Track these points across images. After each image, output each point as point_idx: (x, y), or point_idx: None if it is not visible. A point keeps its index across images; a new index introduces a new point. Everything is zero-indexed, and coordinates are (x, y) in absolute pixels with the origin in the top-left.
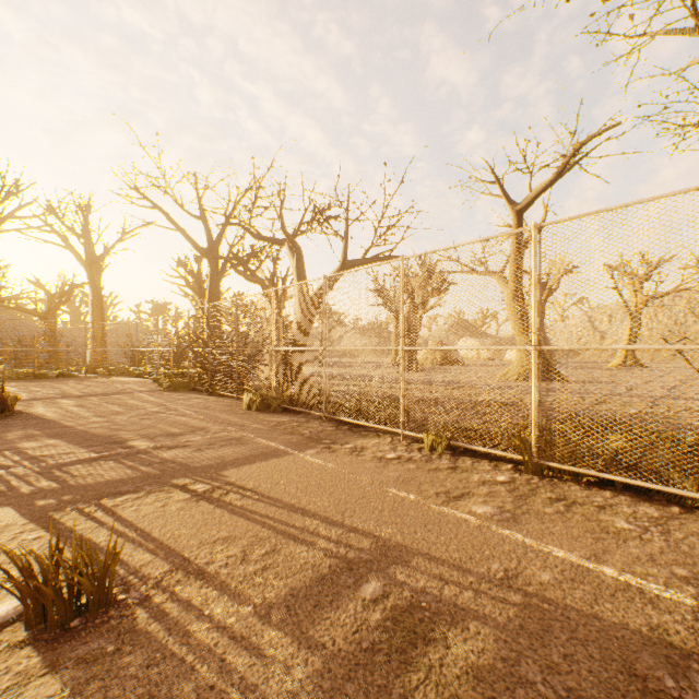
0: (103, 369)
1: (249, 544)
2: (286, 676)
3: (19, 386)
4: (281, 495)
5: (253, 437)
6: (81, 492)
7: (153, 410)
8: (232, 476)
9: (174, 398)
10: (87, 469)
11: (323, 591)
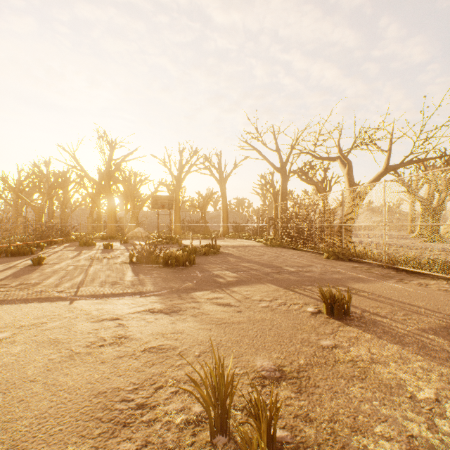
0: (227, 235)
1: (391, 310)
2: (449, 347)
3: (202, 241)
4: (389, 297)
5: (345, 271)
6: (288, 282)
7: (275, 255)
8: (352, 286)
9: (277, 250)
10: (279, 275)
11: (449, 331)
